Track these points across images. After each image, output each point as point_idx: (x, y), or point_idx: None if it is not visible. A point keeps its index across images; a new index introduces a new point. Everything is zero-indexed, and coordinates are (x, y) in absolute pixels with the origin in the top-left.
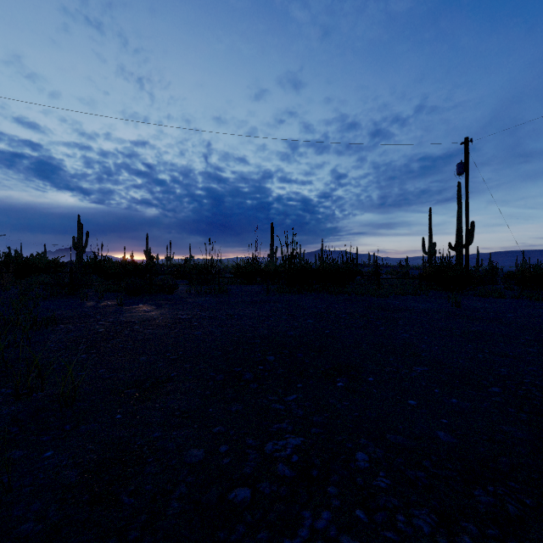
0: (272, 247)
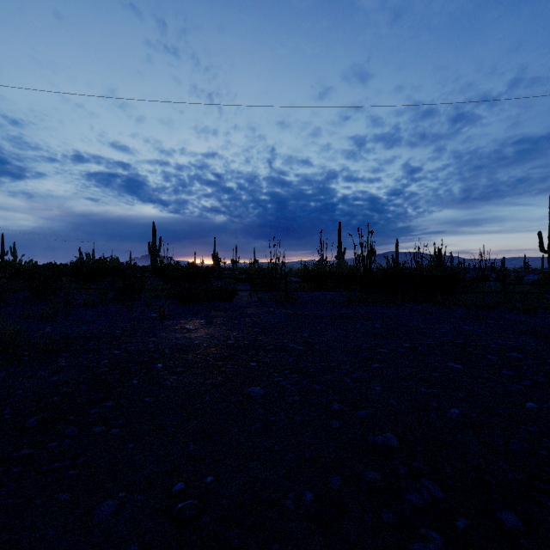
0: (340, 248)
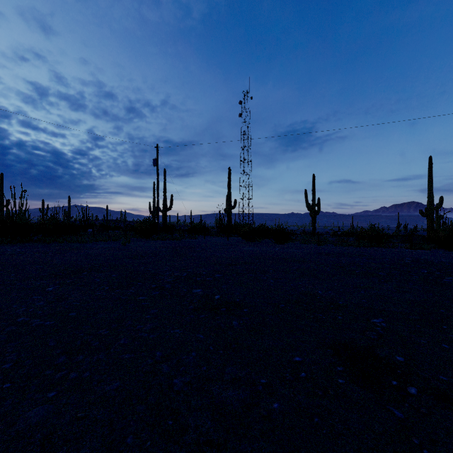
0: (2, 199)
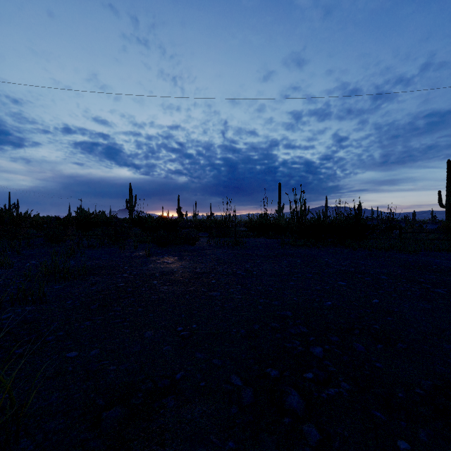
0: (280, 204)
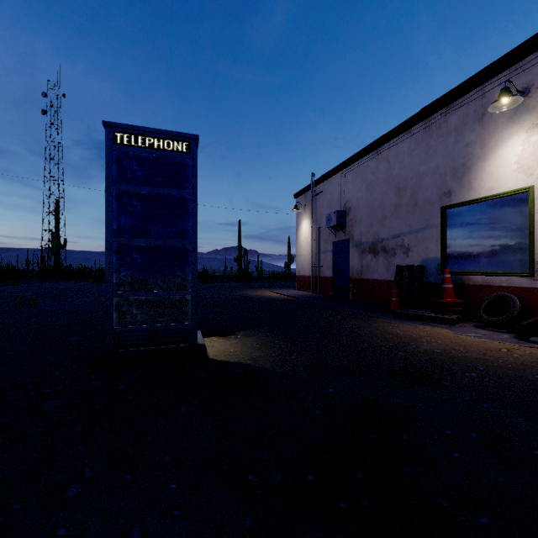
0: None
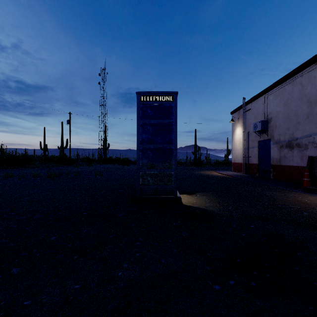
0: None
